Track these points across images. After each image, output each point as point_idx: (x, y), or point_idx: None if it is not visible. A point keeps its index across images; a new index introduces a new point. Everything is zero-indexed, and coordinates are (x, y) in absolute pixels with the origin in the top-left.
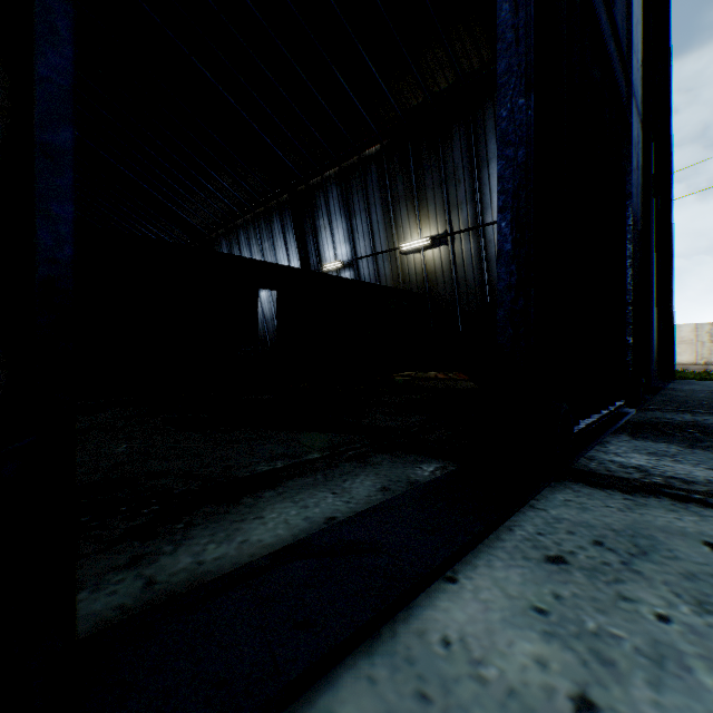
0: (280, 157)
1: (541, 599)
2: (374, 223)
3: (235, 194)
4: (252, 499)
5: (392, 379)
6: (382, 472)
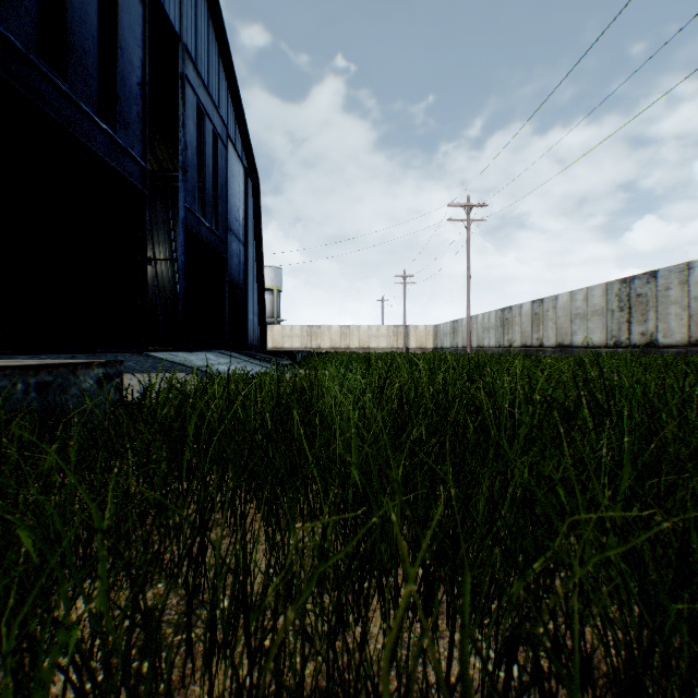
0: None
1: None
2: None
3: None
4: None
5: None
6: None
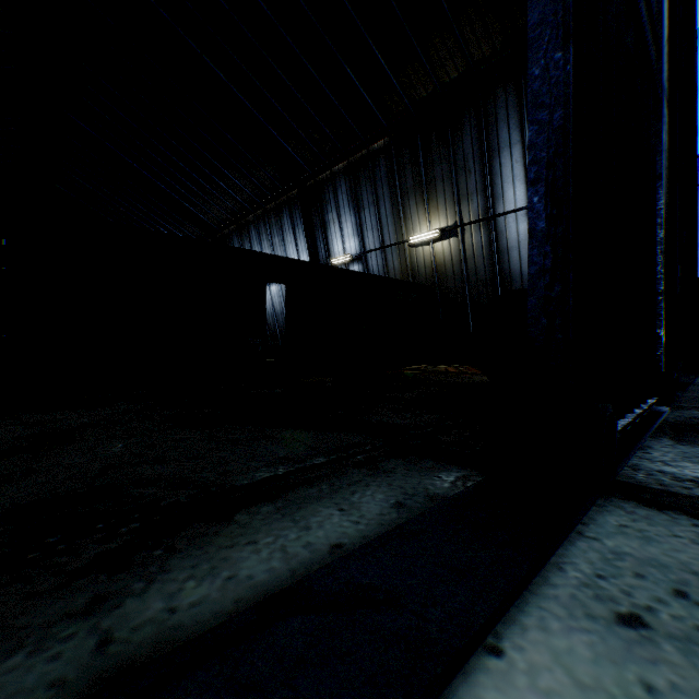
0: (289, 153)
1: (628, 693)
2: (383, 216)
3: (246, 190)
4: (246, 516)
5: (401, 372)
6: (396, 483)
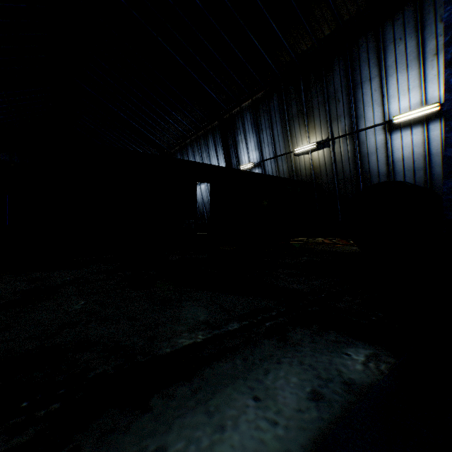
0: (212, 97)
1: None
2: (275, 135)
3: (185, 124)
4: (161, 400)
5: (290, 243)
6: (306, 360)
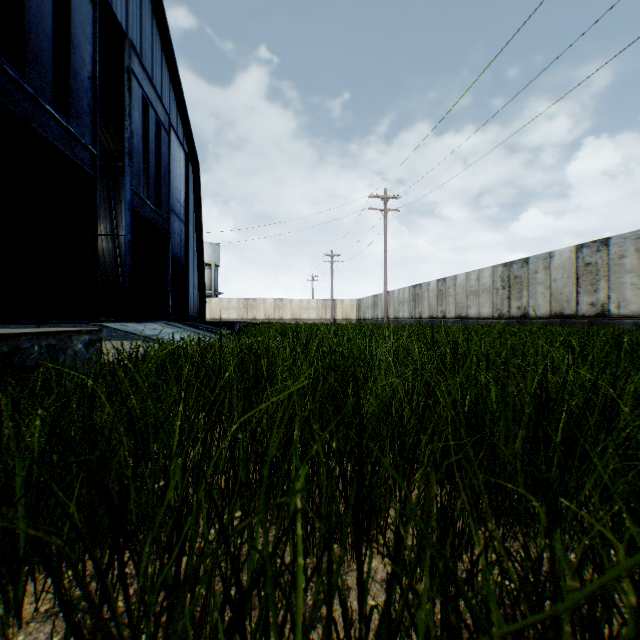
0: None
1: None
2: None
3: None
4: None
5: None
6: None
